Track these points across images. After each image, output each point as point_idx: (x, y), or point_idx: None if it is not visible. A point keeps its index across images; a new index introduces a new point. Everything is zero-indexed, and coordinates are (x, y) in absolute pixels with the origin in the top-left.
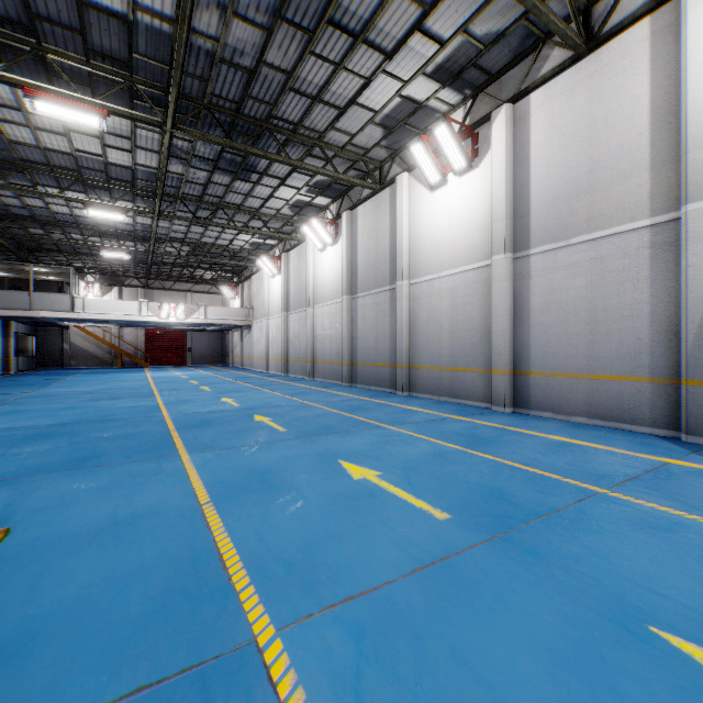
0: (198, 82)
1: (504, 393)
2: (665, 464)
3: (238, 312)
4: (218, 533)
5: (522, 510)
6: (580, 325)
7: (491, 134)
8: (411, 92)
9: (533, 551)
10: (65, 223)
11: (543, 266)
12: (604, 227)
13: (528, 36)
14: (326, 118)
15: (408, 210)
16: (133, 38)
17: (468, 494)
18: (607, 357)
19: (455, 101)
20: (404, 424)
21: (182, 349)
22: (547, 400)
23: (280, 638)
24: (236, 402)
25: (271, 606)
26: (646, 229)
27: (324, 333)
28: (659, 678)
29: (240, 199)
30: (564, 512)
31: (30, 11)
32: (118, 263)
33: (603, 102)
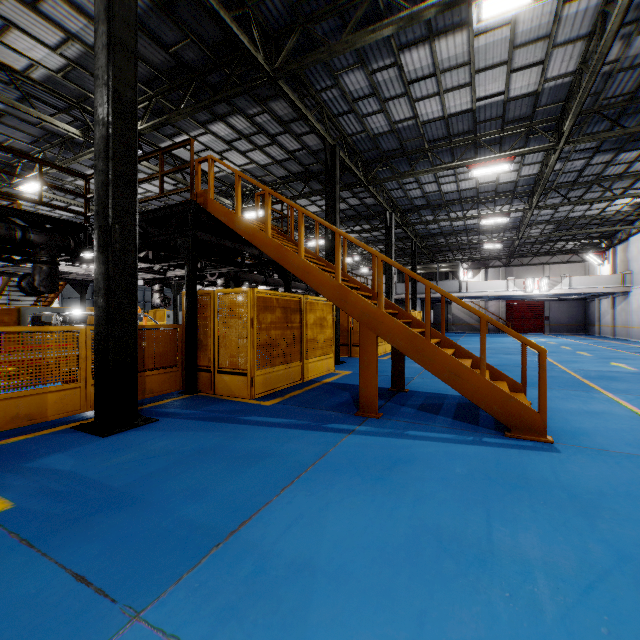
0: (589, 98)
1: None
2: None
3: (609, 279)
4: None
5: None
6: None
7: None
8: None
9: None
10: (458, 231)
11: None
12: None
13: None
14: None
15: None
16: (537, 100)
17: None
18: None
19: None
20: None
21: (539, 318)
22: None
23: None
24: (629, 367)
25: None
26: None
27: None
28: None
29: (620, 168)
30: None
31: (475, 122)
32: (486, 250)
33: None
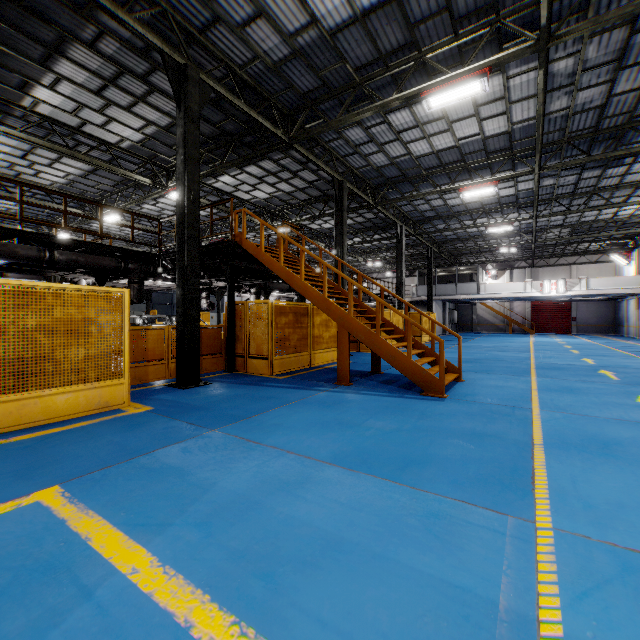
0: (557, 132)
1: None
2: None
3: (628, 280)
4: (533, 395)
5: None
6: None
7: None
8: None
9: None
10: (474, 237)
11: None
12: None
13: None
14: None
15: None
16: (511, 136)
17: None
18: None
19: None
20: None
21: (566, 319)
22: None
23: (539, 410)
24: (593, 362)
25: (541, 407)
26: None
27: None
28: None
29: (614, 180)
30: None
31: (462, 155)
32: (508, 252)
33: None
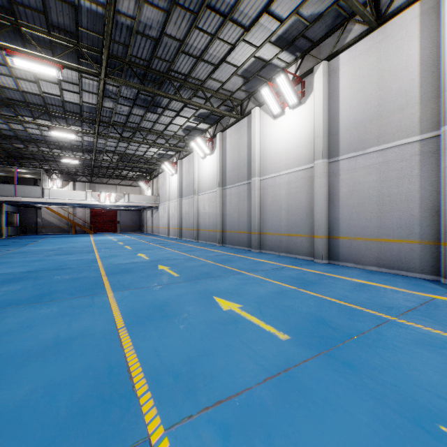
0: (122, 47)
1: (322, 251)
2: (432, 299)
3: (150, 198)
4: (128, 350)
5: (339, 332)
6: (372, 206)
7: (313, 81)
8: (261, 54)
9: (349, 364)
10: (37, 140)
11: (348, 167)
12: (389, 142)
13: (338, 17)
14: (206, 71)
15: (259, 131)
16: (78, 17)
17: (301, 321)
18: (391, 227)
19: (290, 60)
20: (257, 271)
21: (114, 222)
22: (350, 255)
23: (167, 436)
24: (147, 256)
25: (162, 409)
26: (417, 142)
27: (205, 211)
28: None
29: (150, 125)
30: (367, 334)
31: None
32: (72, 166)
33: (388, 59)
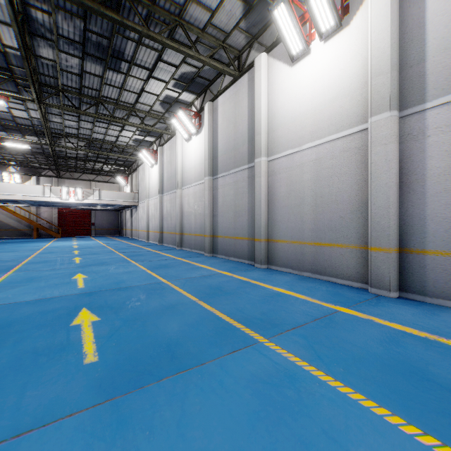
0: None
1: (389, 275)
2: None
3: (127, 195)
4: None
5: None
6: None
7: None
8: None
9: None
10: None
11: (447, 120)
12: None
13: None
14: None
15: (266, 89)
16: None
17: None
18: None
19: None
20: (285, 332)
21: (88, 224)
22: None
23: None
24: (85, 281)
25: None
26: None
27: (190, 210)
28: None
29: (115, 93)
30: None
31: None
32: (31, 156)
33: None
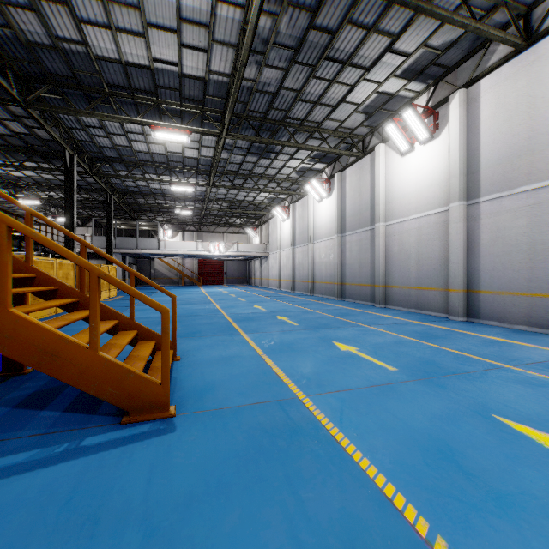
0: (241, 105)
1: (459, 306)
2: None
3: (259, 247)
4: (272, 365)
5: (444, 370)
6: (521, 255)
7: (448, 113)
8: (385, 88)
9: (442, 386)
10: (156, 194)
11: (490, 210)
12: (540, 180)
13: (478, 38)
14: (323, 113)
15: (384, 171)
16: (206, 88)
17: (412, 361)
18: (543, 280)
19: (420, 89)
20: (378, 325)
21: (221, 273)
22: (494, 312)
23: (308, 398)
24: (264, 308)
25: (303, 390)
26: None
27: (321, 261)
28: (484, 427)
29: (262, 170)
30: (472, 373)
31: (155, 84)
32: (182, 216)
33: (540, 84)
